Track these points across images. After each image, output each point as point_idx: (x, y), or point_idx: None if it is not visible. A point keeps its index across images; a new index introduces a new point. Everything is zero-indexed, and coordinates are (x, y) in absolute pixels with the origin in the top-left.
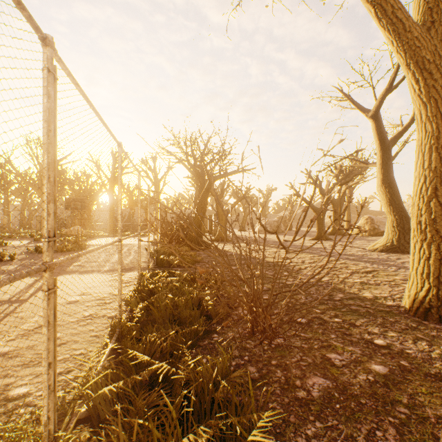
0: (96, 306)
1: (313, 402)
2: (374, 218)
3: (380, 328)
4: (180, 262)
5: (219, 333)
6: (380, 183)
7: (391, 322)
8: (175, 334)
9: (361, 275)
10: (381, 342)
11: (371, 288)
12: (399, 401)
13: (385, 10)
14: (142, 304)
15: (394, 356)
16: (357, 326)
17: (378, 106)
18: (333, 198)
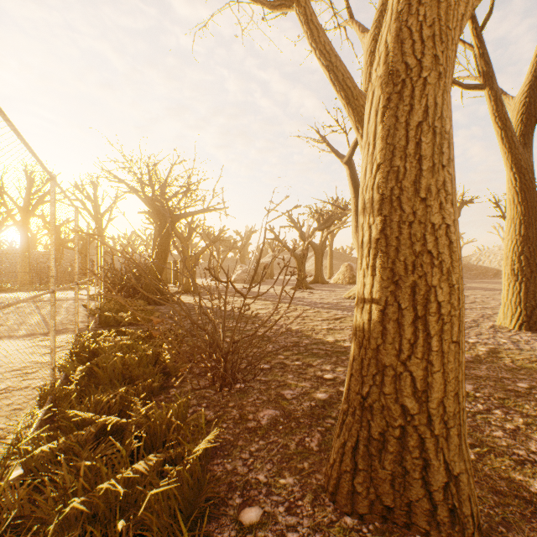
0: (13, 378)
1: (261, 428)
2: (353, 266)
3: (333, 365)
4: (133, 319)
5: (177, 388)
6: (355, 230)
7: (343, 360)
8: (125, 391)
9: (330, 322)
10: (330, 376)
11: (336, 333)
12: (329, 416)
13: (337, 77)
14: (83, 367)
15: (336, 385)
16: (314, 366)
17: (351, 153)
18: (315, 244)
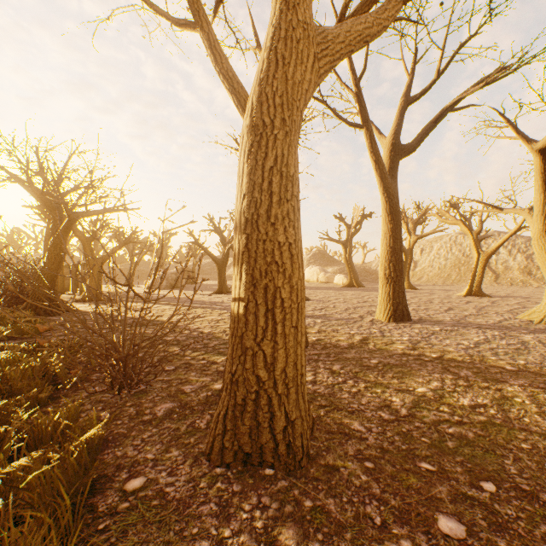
0: None
1: (156, 419)
2: None
3: None
4: (15, 332)
5: (70, 397)
6: None
7: None
8: (4, 404)
9: None
10: None
11: None
12: None
13: (240, 101)
14: None
15: None
16: (218, 363)
17: None
18: None
